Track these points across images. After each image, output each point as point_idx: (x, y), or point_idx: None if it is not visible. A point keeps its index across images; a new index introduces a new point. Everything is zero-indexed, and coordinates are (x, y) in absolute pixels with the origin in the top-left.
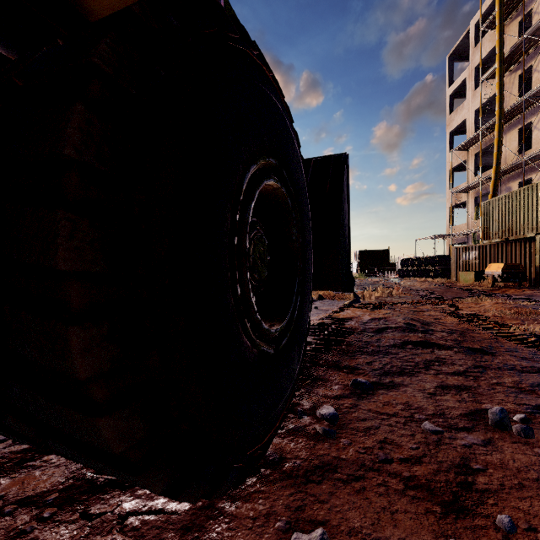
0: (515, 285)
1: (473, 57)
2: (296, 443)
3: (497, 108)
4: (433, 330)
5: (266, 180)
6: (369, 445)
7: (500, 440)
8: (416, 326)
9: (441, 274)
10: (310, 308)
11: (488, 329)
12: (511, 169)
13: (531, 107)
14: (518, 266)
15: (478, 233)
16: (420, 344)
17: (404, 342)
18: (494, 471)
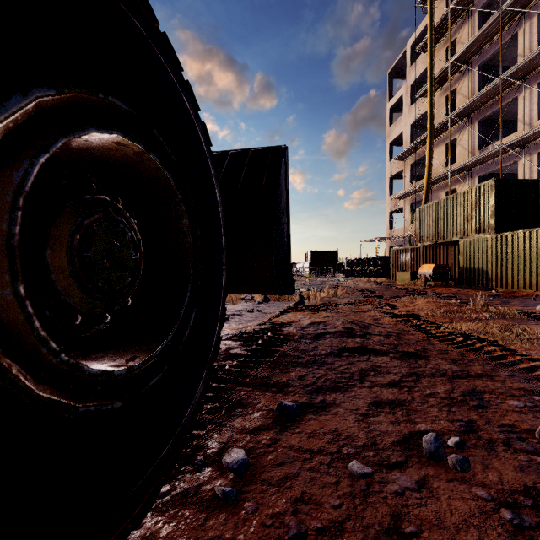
0: (443, 284)
1: (409, 76)
2: (179, 520)
3: (428, 123)
4: (370, 333)
5: (96, 127)
6: (281, 508)
7: (435, 478)
8: (354, 330)
9: (382, 274)
10: (218, 322)
11: (421, 329)
12: (440, 179)
13: (455, 125)
14: (445, 266)
15: (413, 236)
16: (357, 351)
17: (341, 350)
18: (429, 534)
